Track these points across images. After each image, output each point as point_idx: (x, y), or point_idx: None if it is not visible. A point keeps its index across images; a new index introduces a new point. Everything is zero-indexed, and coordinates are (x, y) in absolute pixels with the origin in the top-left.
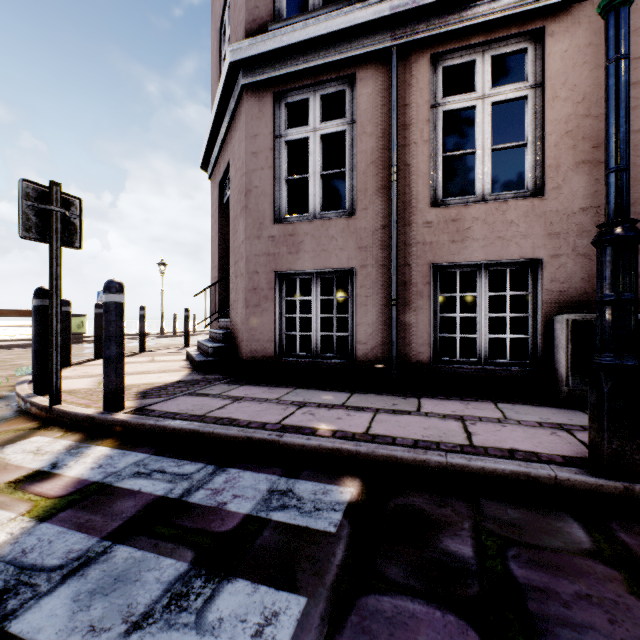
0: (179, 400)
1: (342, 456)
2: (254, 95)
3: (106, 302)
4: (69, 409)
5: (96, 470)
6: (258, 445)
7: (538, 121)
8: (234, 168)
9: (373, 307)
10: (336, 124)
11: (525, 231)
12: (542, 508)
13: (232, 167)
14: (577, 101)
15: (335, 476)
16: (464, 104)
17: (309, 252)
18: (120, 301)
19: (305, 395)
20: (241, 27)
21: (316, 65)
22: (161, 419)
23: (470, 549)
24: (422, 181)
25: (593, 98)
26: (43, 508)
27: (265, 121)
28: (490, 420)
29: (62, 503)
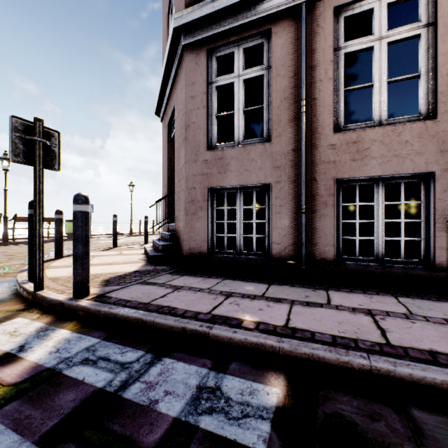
0: (132, 288)
1: (266, 351)
2: (192, 52)
3: (74, 211)
4: (47, 295)
5: (53, 355)
6: (191, 335)
7: (430, 55)
8: (177, 110)
9: (286, 214)
10: (255, 70)
11: (419, 149)
12: None
13: (176, 110)
14: None
15: (260, 372)
16: (363, 46)
17: (234, 172)
18: (85, 210)
19: (231, 285)
20: (182, 2)
21: (240, 24)
22: (114, 306)
23: None
24: (327, 111)
25: None
26: None
27: (200, 72)
28: (397, 315)
29: (12, 392)
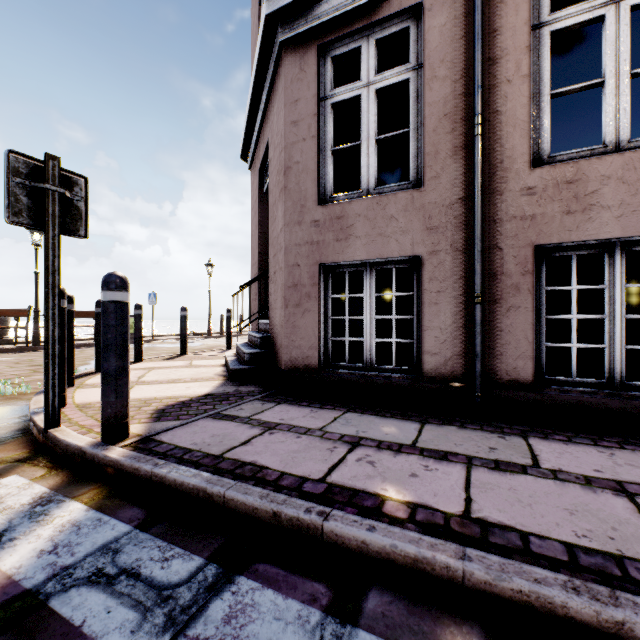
0: (198, 425)
1: (435, 575)
2: (294, 53)
3: (104, 301)
4: (63, 436)
5: (43, 558)
6: (289, 527)
7: None
8: (272, 147)
9: (447, 306)
10: (396, 73)
11: None
12: None
13: (270, 146)
14: None
15: (427, 626)
16: (585, 16)
17: (361, 238)
18: (121, 300)
19: (358, 424)
20: None
21: (370, 0)
22: (161, 462)
23: None
24: (519, 132)
25: None
26: None
27: (307, 82)
28: None
29: None
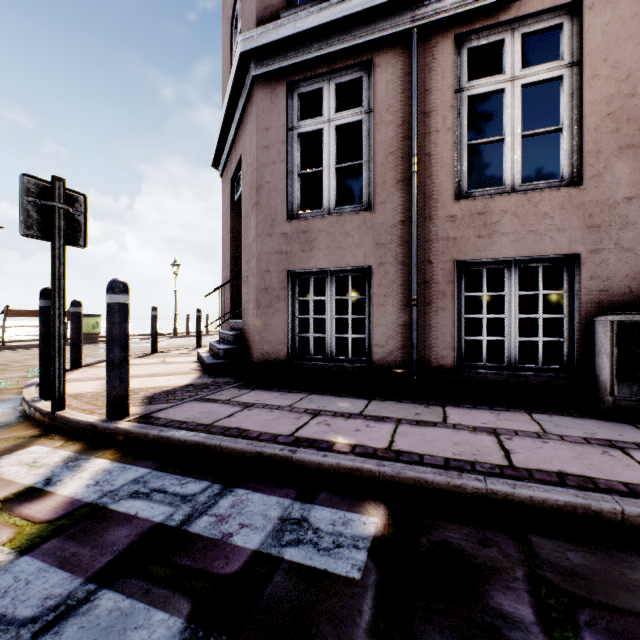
0: (186, 406)
1: (363, 477)
2: (266, 86)
3: (109, 303)
4: (71, 416)
5: (92, 488)
6: (269, 461)
7: (575, 103)
8: (245, 164)
9: (391, 307)
10: (352, 114)
11: (561, 224)
12: (609, 551)
13: (243, 163)
14: (621, 79)
15: (356, 501)
16: (491, 87)
17: (323, 250)
18: (124, 302)
19: (319, 402)
20: (252, 16)
21: (331, 52)
22: (165, 429)
23: (529, 610)
24: (445, 172)
25: (639, 75)
26: (27, 536)
27: (277, 113)
28: (528, 434)
29: (49, 530)
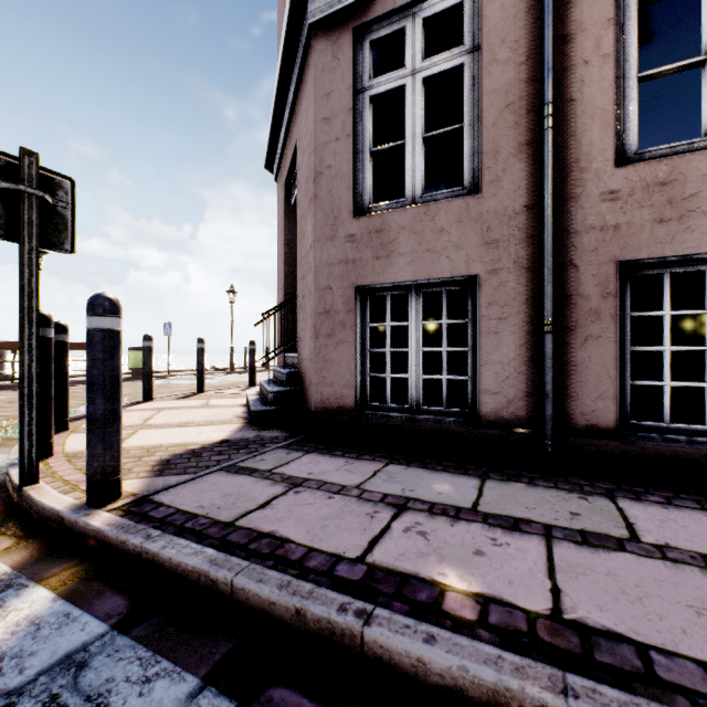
0: (207, 481)
1: None
2: (326, 37)
3: (88, 329)
4: (39, 496)
5: None
6: (317, 631)
7: None
8: (301, 151)
9: (510, 336)
10: (447, 57)
11: None
12: None
13: (298, 151)
14: None
15: None
16: None
17: (405, 255)
18: (110, 328)
19: (403, 480)
20: None
21: None
22: (155, 533)
23: None
24: (599, 124)
25: None
26: None
27: (341, 71)
28: None
29: None
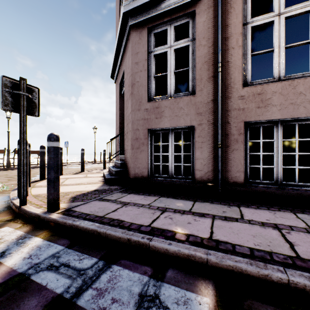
0: (92, 204)
1: (196, 261)
2: (136, 30)
3: (48, 146)
4: (28, 209)
5: (25, 260)
6: (135, 245)
7: None
8: (126, 73)
9: (206, 149)
10: (183, 42)
11: None
12: None
13: (125, 73)
14: None
15: (192, 280)
16: (266, 20)
17: (167, 117)
18: (56, 146)
19: (165, 202)
20: None
21: (171, 8)
22: (76, 219)
23: None
24: (237, 71)
25: None
26: None
27: (142, 44)
28: (300, 229)
29: None
